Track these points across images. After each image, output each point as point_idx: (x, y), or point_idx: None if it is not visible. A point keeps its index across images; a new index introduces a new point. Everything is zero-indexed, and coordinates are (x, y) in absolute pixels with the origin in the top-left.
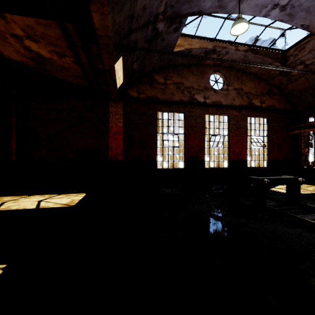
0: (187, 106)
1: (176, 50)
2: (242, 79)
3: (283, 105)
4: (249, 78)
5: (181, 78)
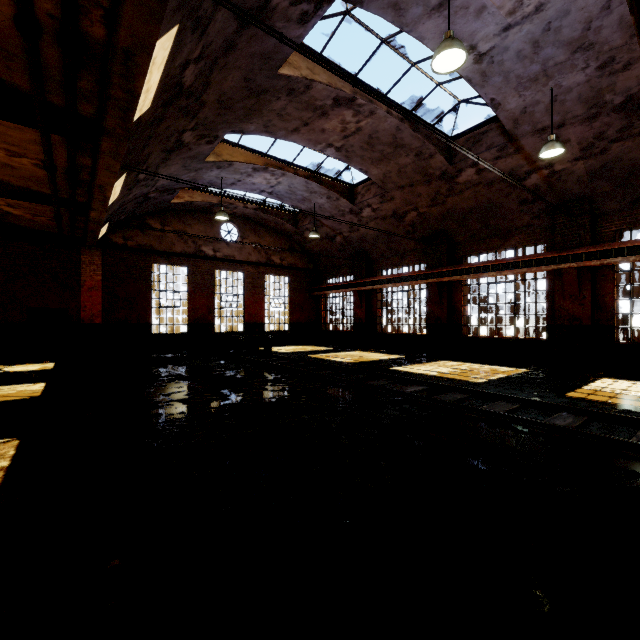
0: (192, 259)
1: (175, 202)
2: (260, 233)
3: (306, 263)
4: (268, 231)
5: (184, 225)
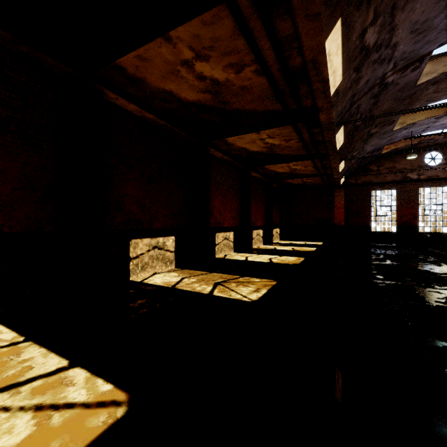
0: (399, 184)
1: (384, 152)
2: None
3: None
4: None
5: (393, 163)
